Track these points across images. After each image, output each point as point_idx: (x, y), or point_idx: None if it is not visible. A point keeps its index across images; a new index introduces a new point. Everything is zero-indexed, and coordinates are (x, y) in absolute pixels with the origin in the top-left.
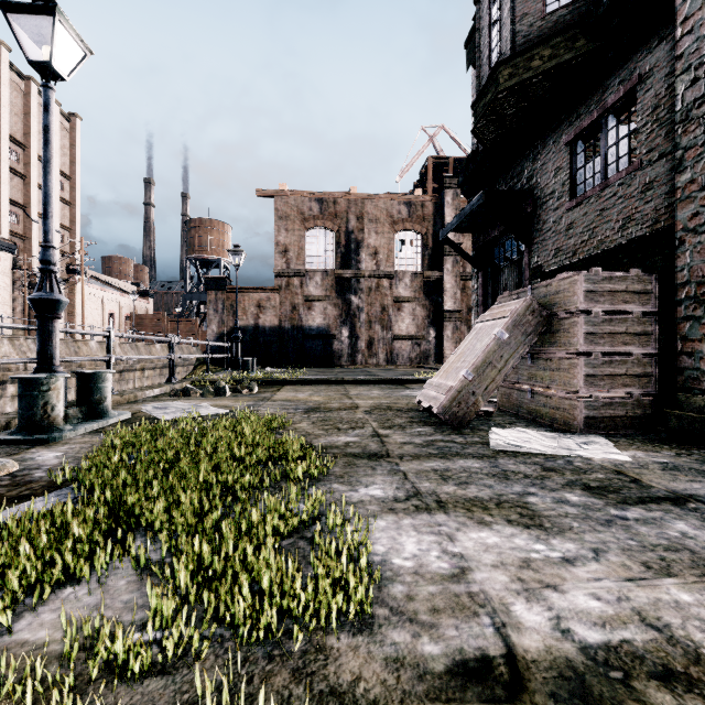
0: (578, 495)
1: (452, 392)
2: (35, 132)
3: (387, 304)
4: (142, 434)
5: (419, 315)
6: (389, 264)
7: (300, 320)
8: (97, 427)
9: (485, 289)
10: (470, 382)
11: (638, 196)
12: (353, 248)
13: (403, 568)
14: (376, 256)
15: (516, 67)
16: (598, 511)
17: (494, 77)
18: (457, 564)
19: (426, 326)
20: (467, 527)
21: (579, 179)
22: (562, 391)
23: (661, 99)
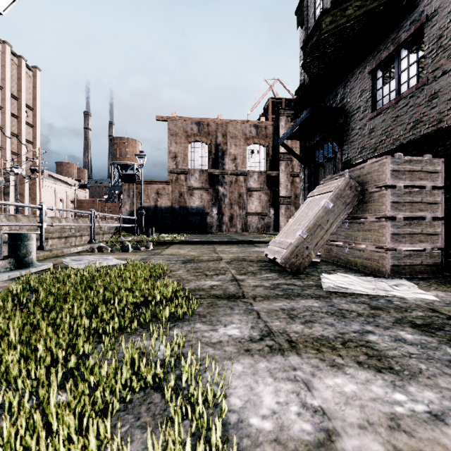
0: (411, 332)
1: (291, 247)
2: (9, 78)
3: (242, 192)
4: (46, 280)
5: (263, 199)
6: (243, 166)
7: (185, 202)
8: (20, 275)
9: (309, 178)
10: (305, 240)
11: (425, 104)
12: (220, 155)
13: (262, 433)
14: (235, 160)
15: (334, 16)
16: (436, 350)
17: (318, 24)
18: (321, 425)
19: (268, 207)
20: (321, 371)
21: (379, 96)
22: (373, 246)
23: (444, 31)
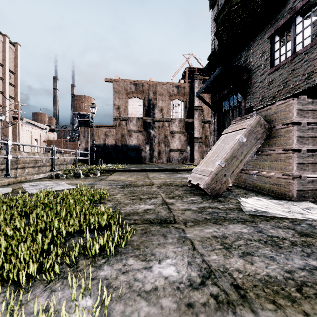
0: None
1: (212, 175)
2: None
3: (167, 134)
4: None
5: (182, 139)
6: (168, 115)
7: (125, 141)
8: None
9: (218, 122)
10: (223, 168)
11: None
12: (151, 107)
13: None
14: (162, 111)
15: None
16: None
17: None
18: None
19: (186, 145)
20: None
21: (276, 56)
22: (279, 174)
23: None
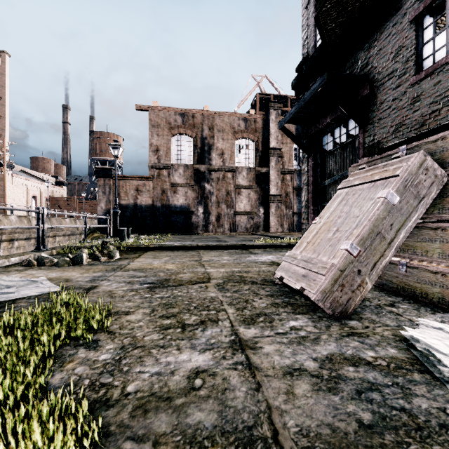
0: None
1: (333, 272)
2: None
3: (230, 190)
4: None
5: (252, 198)
6: (232, 162)
7: (167, 200)
8: None
9: (314, 170)
10: (355, 258)
11: None
12: (206, 149)
13: None
14: (222, 155)
15: None
16: None
17: None
18: None
19: (257, 205)
20: None
21: (427, 52)
22: None
23: None
